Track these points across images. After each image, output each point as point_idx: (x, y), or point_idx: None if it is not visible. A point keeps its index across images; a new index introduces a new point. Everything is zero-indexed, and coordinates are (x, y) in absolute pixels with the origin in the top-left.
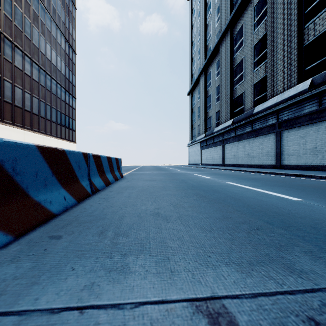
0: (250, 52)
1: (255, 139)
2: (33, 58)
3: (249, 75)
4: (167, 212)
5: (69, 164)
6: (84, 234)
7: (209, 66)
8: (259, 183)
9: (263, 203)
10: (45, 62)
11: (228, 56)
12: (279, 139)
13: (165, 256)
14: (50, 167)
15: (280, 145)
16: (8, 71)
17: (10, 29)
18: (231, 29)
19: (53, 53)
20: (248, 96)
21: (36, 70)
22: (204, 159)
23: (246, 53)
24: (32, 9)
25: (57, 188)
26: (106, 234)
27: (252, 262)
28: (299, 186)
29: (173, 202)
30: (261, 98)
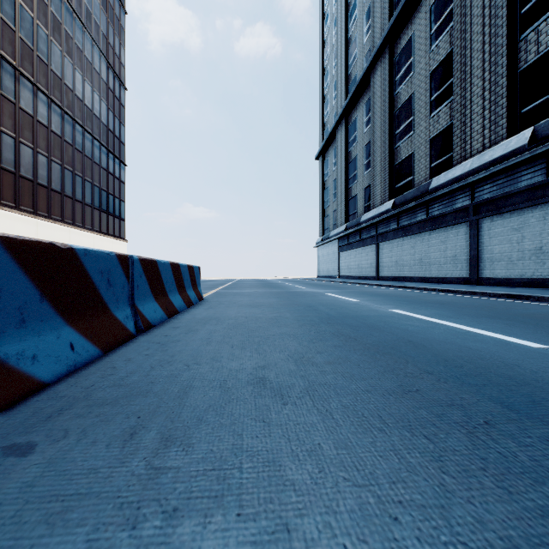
0: (424, 84)
1: (434, 233)
2: (52, 96)
3: (423, 123)
4: (283, 377)
5: (85, 277)
6: (90, 440)
7: (352, 110)
8: (449, 310)
9: (473, 354)
10: (72, 102)
11: (386, 91)
12: (475, 233)
13: (280, 519)
14: (34, 282)
15: (477, 243)
16: (9, 117)
17: (13, 46)
18: (391, 46)
19: (87, 88)
20: (420, 159)
21: (57, 116)
22: (343, 267)
23: (417, 86)
24: (50, 12)
25: (53, 327)
26: (140, 440)
27: (516, 542)
28: (525, 318)
29: (294, 352)
30: (443, 162)
